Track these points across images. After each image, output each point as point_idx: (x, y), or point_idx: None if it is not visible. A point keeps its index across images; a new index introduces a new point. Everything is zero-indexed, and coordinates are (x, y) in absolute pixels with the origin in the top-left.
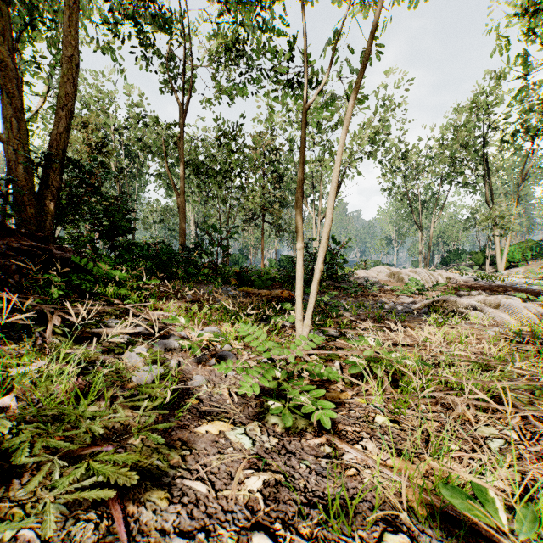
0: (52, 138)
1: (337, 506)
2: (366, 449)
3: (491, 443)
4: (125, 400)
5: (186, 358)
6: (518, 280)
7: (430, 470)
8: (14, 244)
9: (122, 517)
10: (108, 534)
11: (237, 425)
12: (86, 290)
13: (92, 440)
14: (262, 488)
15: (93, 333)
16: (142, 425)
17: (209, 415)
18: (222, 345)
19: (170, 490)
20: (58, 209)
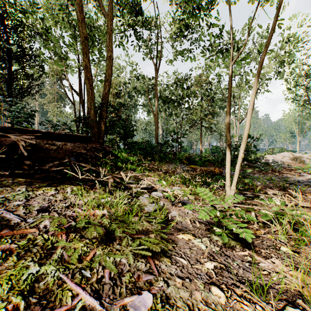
0: (103, 96)
1: (256, 286)
2: (274, 263)
3: None
4: (145, 217)
5: (166, 202)
6: None
7: None
8: (93, 146)
9: (154, 264)
10: (150, 269)
11: (197, 237)
12: (118, 166)
13: (136, 232)
14: (213, 268)
15: (125, 186)
16: (156, 229)
17: (182, 230)
18: (183, 197)
19: (171, 259)
20: (105, 128)
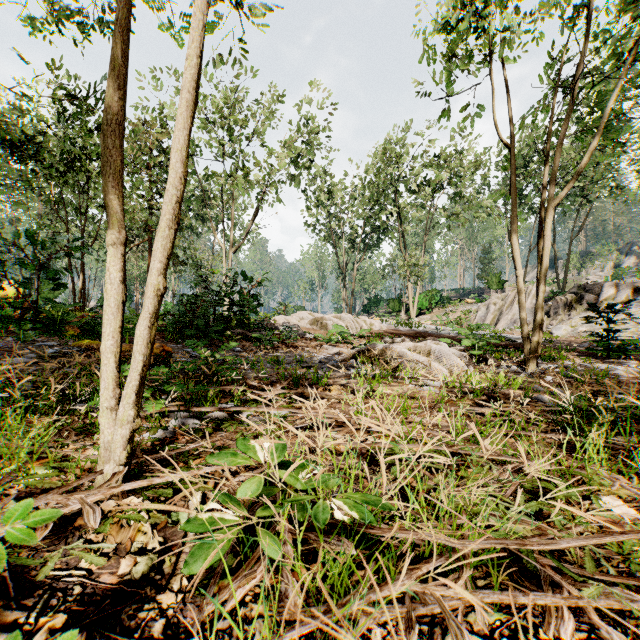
0: None
1: None
2: None
3: None
4: None
5: None
6: (429, 326)
7: None
8: None
9: None
10: None
11: None
12: None
13: None
14: None
15: None
16: None
17: None
18: None
19: None
20: None
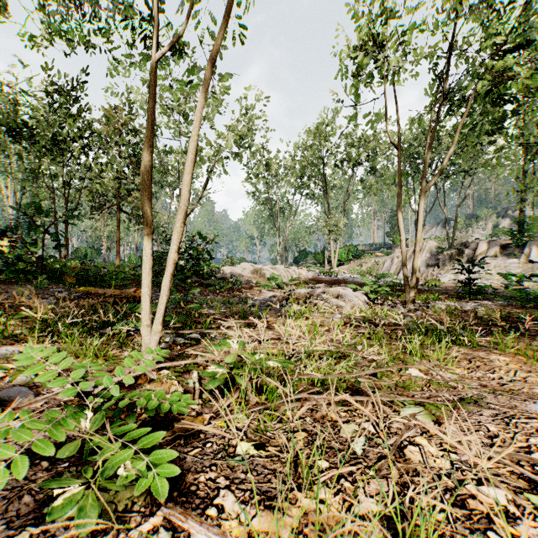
0: None
1: None
2: (223, 510)
3: (356, 445)
4: None
5: None
6: (346, 275)
7: (303, 516)
8: None
9: None
10: None
11: None
12: None
13: None
14: None
15: None
16: None
17: None
18: (15, 376)
19: None
20: None
